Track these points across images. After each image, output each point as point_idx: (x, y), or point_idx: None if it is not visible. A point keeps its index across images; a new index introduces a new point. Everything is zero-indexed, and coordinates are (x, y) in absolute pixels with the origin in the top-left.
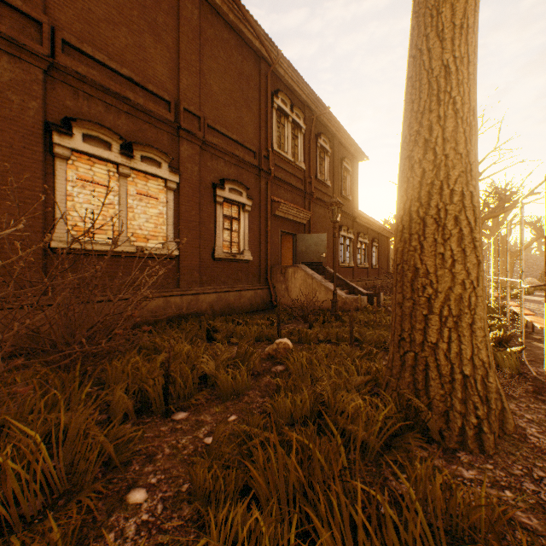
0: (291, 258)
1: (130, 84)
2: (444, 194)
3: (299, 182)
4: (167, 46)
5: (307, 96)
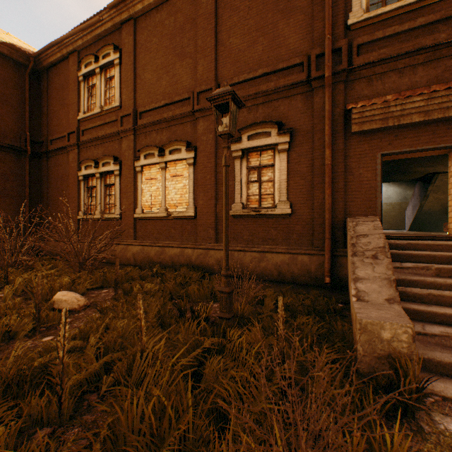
0: None
1: (168, 108)
2: None
3: None
4: (190, 55)
5: None
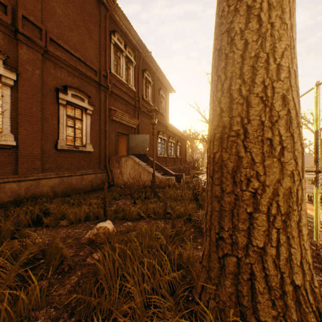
0: (125, 151)
1: None
2: (271, 69)
3: (131, 99)
4: None
5: (136, 42)
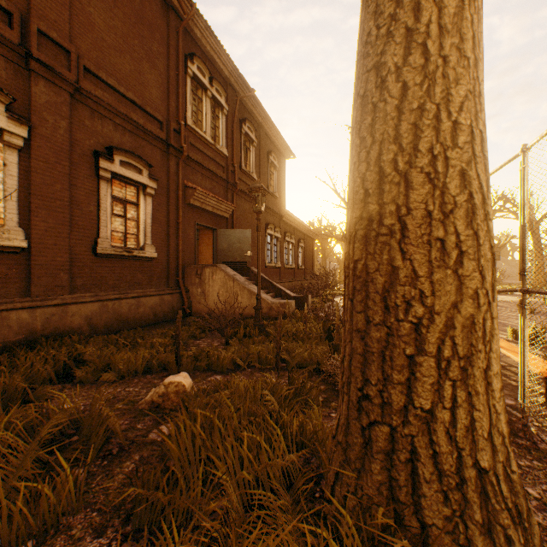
0: (211, 257)
1: None
2: (443, 129)
3: (220, 169)
4: None
5: (230, 73)
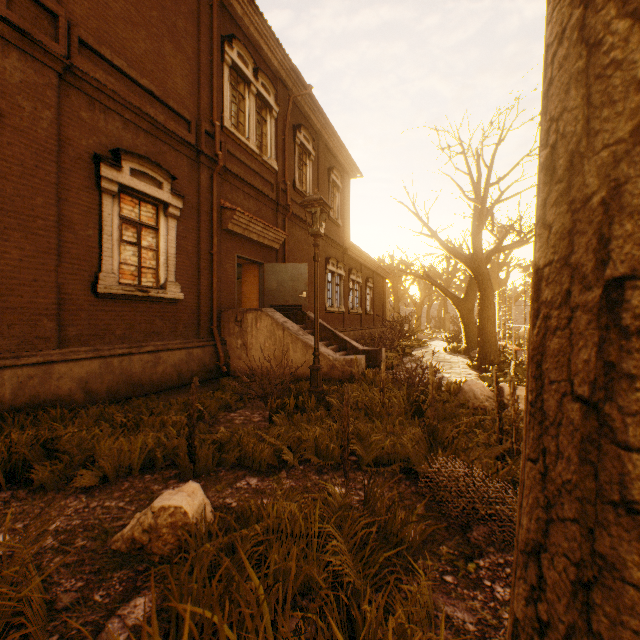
0: (256, 299)
1: None
2: None
3: (268, 187)
4: None
5: (280, 64)
